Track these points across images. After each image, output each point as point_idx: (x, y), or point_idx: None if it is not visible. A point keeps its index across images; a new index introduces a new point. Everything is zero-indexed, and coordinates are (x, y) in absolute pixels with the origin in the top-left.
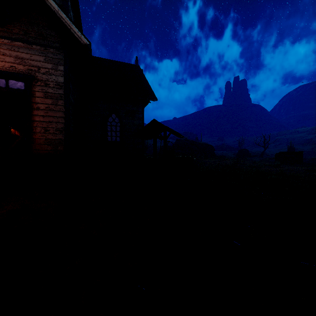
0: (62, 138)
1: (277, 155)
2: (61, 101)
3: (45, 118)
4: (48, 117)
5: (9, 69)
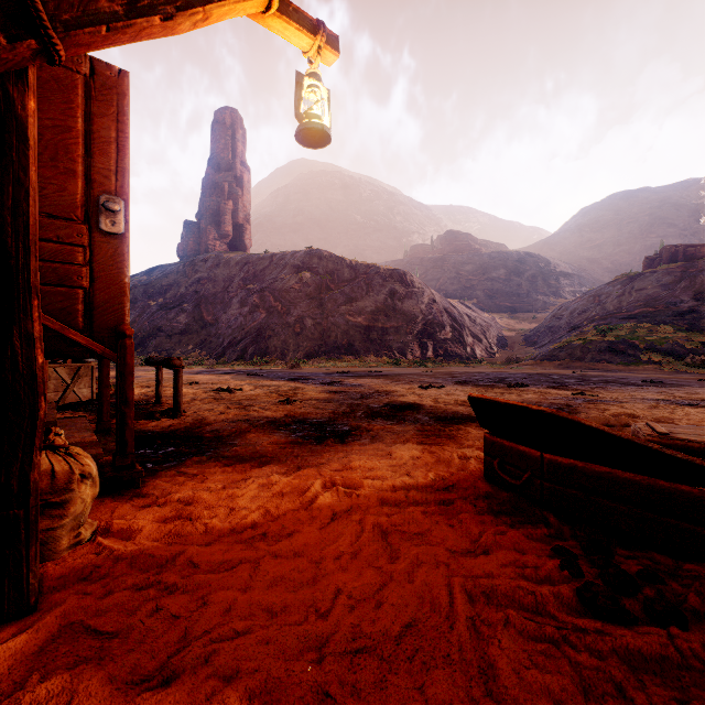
0: None
1: None
2: None
3: None
4: None
5: None
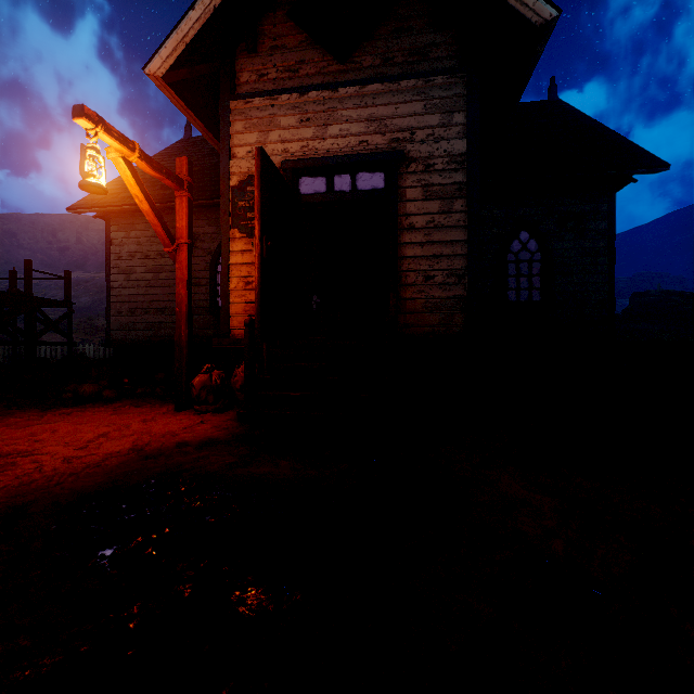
0: (462, 293)
1: None
2: (459, 202)
3: (425, 248)
4: (431, 246)
5: (357, 149)
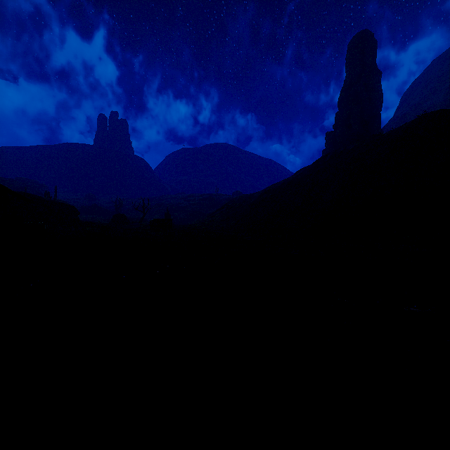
0: None
1: (152, 222)
2: None
3: None
4: None
5: None
